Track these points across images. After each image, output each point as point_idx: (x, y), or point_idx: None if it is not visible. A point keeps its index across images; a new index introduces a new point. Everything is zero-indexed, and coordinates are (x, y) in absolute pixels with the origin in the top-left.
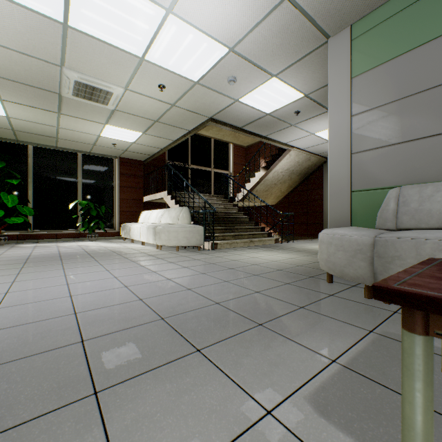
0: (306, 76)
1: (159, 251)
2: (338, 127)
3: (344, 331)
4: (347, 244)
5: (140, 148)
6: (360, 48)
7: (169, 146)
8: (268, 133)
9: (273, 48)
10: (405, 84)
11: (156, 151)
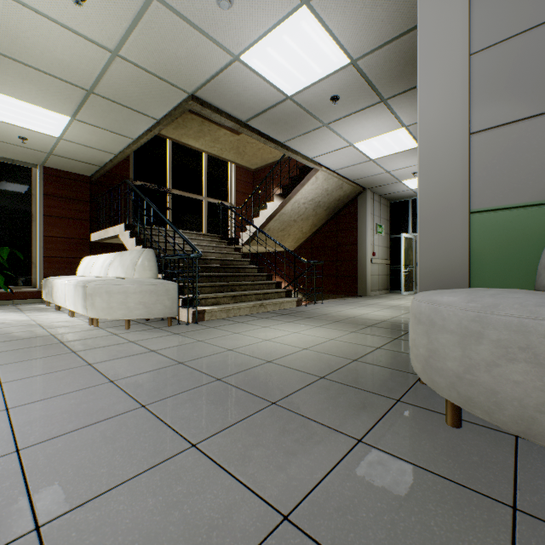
0: (360, 11)
1: (90, 329)
2: (439, 80)
3: None
4: None
5: (76, 150)
6: None
7: (127, 150)
8: (287, 137)
9: None
10: None
11: (107, 159)
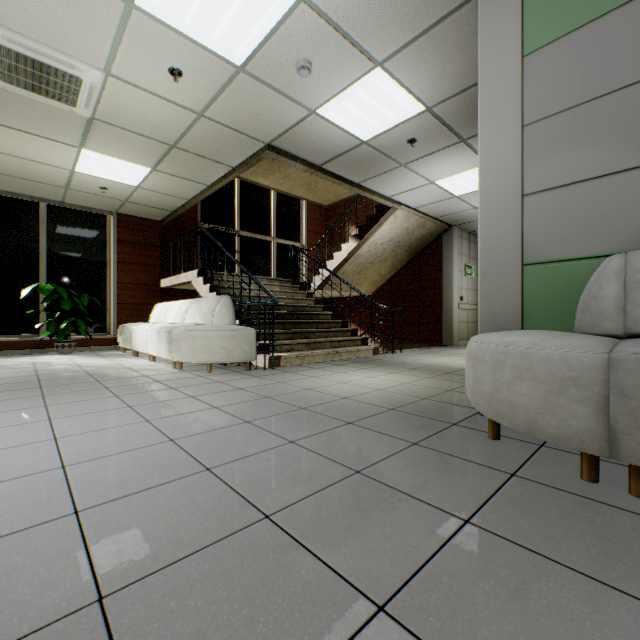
0: (432, 68)
1: (176, 371)
2: (497, 147)
3: (613, 623)
4: (542, 367)
5: (151, 197)
6: (541, 1)
7: (201, 195)
8: (363, 178)
9: (379, 1)
10: (630, 60)
11: (179, 204)
